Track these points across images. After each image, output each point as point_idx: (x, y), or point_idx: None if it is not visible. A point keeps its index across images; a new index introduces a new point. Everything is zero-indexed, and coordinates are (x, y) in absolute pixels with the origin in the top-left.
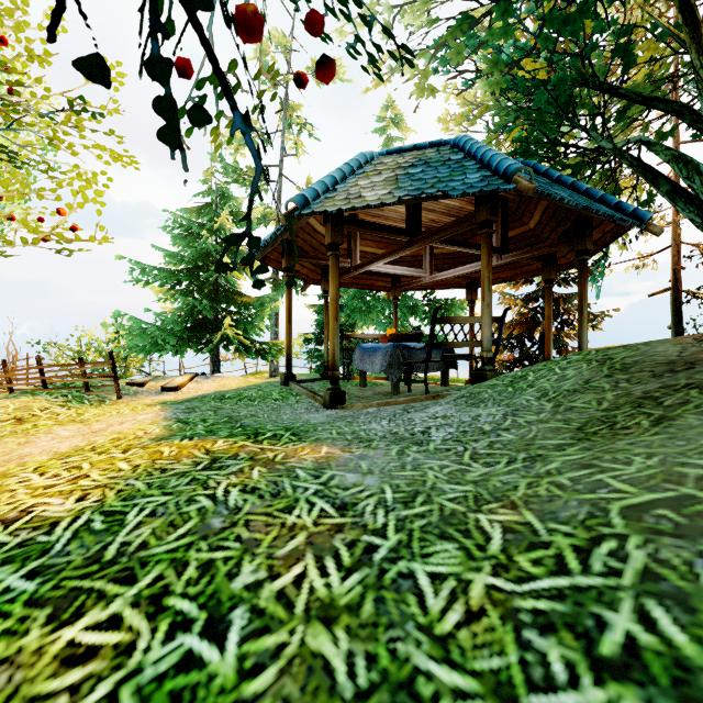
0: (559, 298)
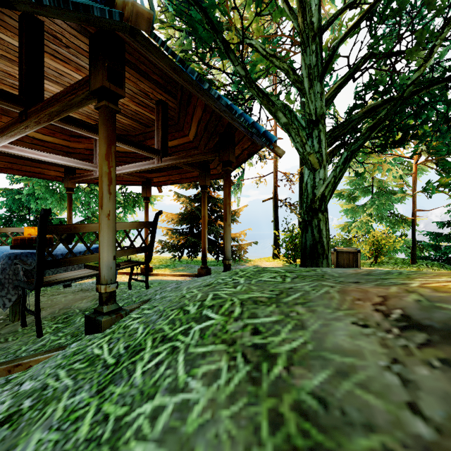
0: (215, 199)
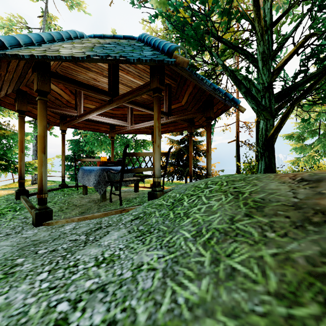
0: (194, 142)
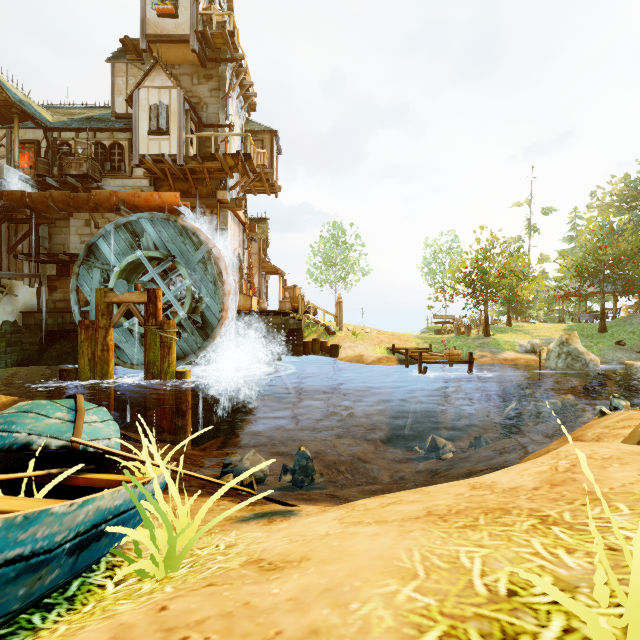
0: None
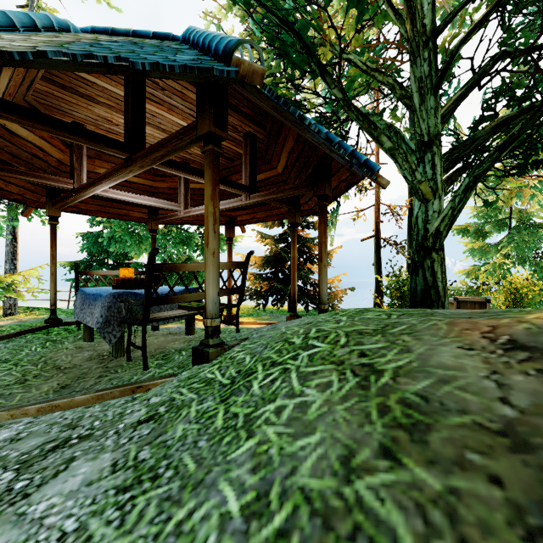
0: (303, 238)
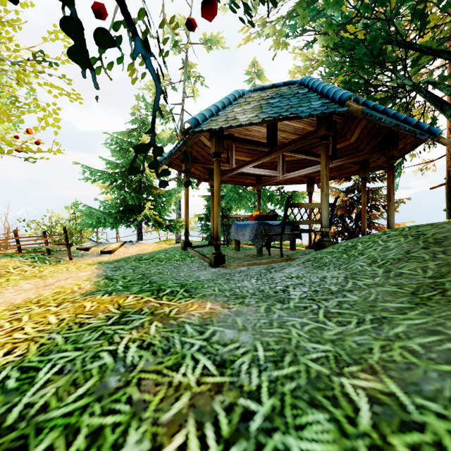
0: (369, 190)
